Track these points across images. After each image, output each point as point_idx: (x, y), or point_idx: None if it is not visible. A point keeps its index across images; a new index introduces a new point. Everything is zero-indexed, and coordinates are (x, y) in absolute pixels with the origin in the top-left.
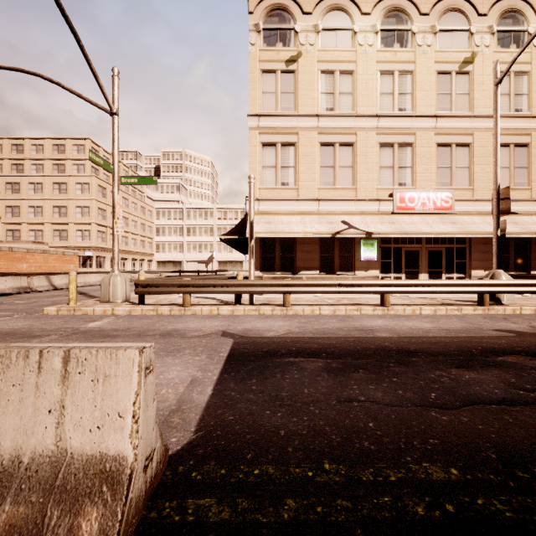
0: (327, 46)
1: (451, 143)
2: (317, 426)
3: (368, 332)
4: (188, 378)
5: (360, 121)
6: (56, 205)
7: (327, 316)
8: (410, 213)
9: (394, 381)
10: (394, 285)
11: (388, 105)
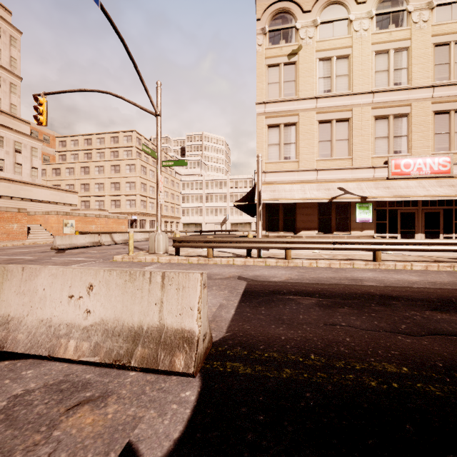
0: (324, 37)
1: (450, 110)
2: (308, 337)
3: (357, 281)
4: (217, 304)
5: (356, 98)
6: (113, 182)
7: (322, 268)
8: (406, 178)
9: (372, 315)
10: (385, 243)
11: (383, 81)
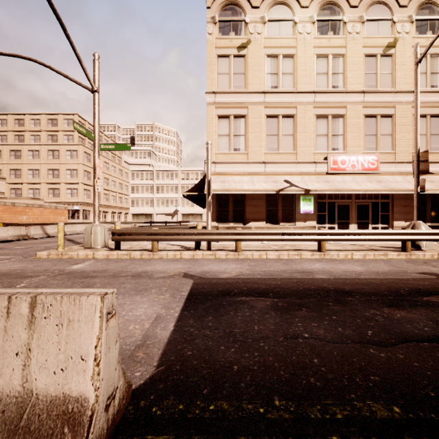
0: (272, 34)
1: (377, 115)
2: (267, 362)
3: (309, 274)
4: (153, 315)
5: (300, 96)
6: (50, 168)
7: (272, 260)
8: (342, 174)
9: (333, 319)
10: (329, 233)
11: (323, 83)
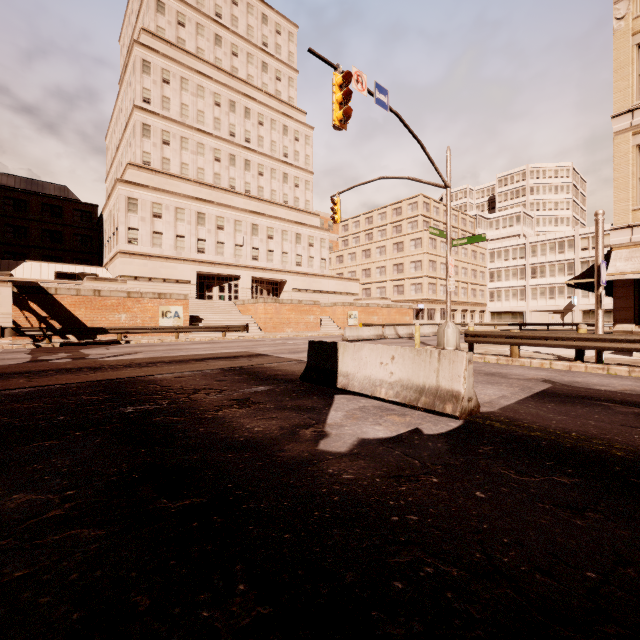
0: None
1: None
2: (584, 426)
3: None
4: (499, 395)
5: None
6: (395, 263)
7: None
8: None
9: None
10: None
11: None
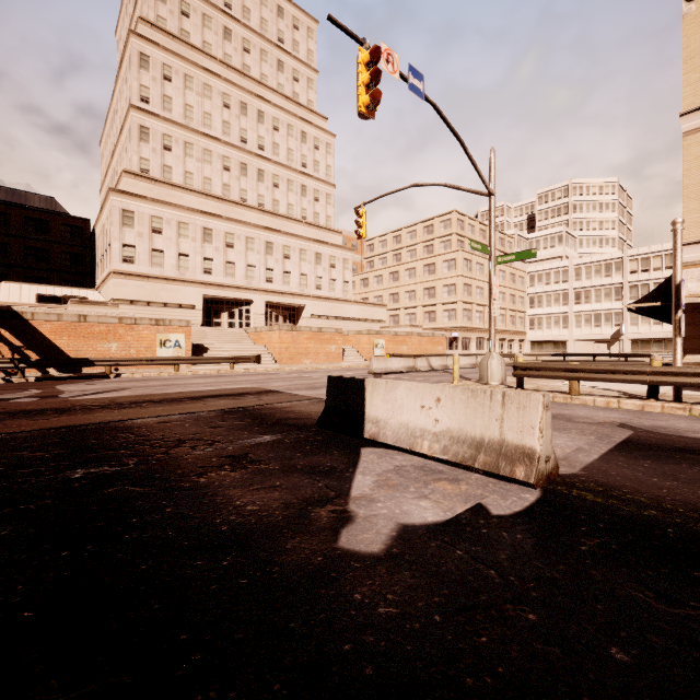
0: None
1: None
2: None
3: None
4: (573, 446)
5: None
6: (426, 287)
7: None
8: None
9: None
10: None
11: None
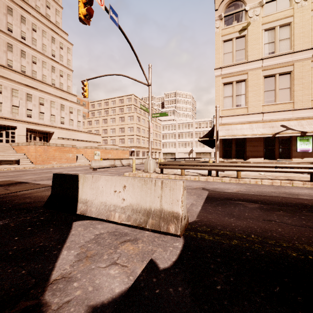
0: (269, 12)
1: None
2: (250, 225)
3: (294, 195)
4: (189, 203)
5: (296, 55)
6: (120, 127)
7: (265, 185)
8: None
9: (301, 218)
10: None
11: None
